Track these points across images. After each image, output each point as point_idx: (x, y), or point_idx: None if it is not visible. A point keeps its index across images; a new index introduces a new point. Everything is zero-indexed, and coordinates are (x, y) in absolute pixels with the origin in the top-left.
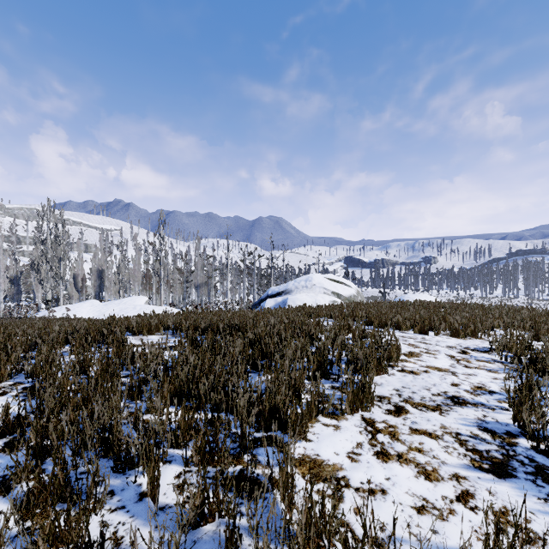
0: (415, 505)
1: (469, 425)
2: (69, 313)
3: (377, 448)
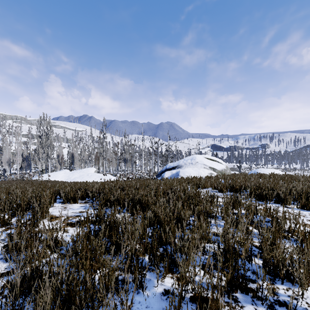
0: None
1: None
2: (51, 177)
3: None
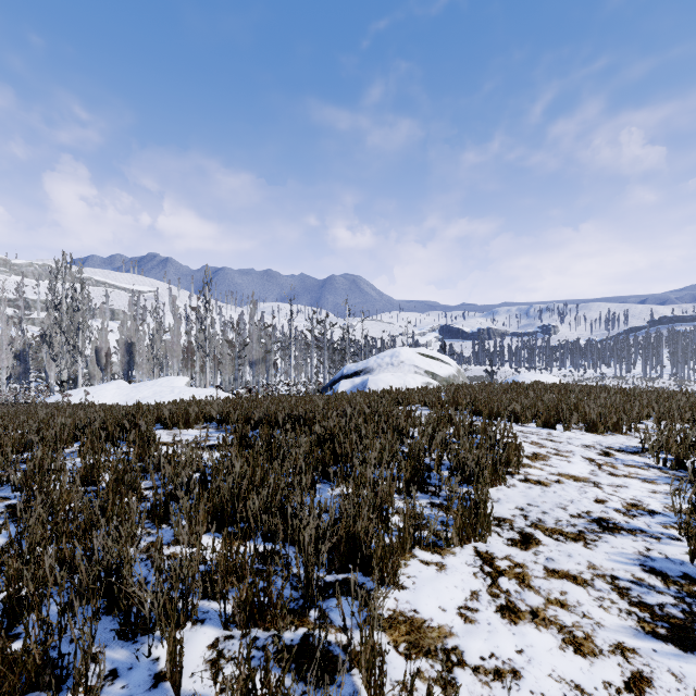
0: None
1: (628, 563)
2: (88, 397)
3: (501, 600)
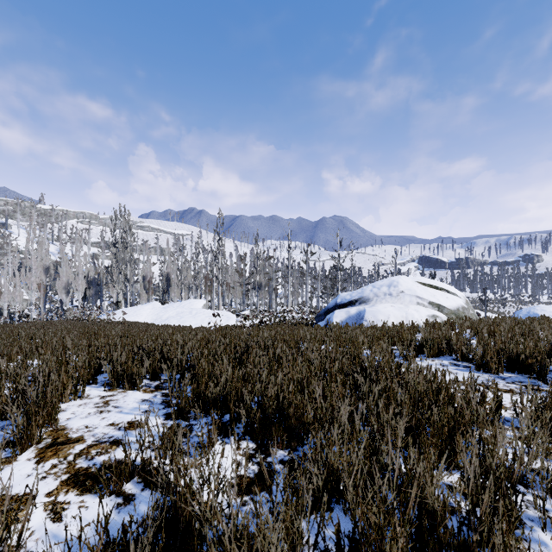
0: None
1: None
2: (130, 316)
3: None
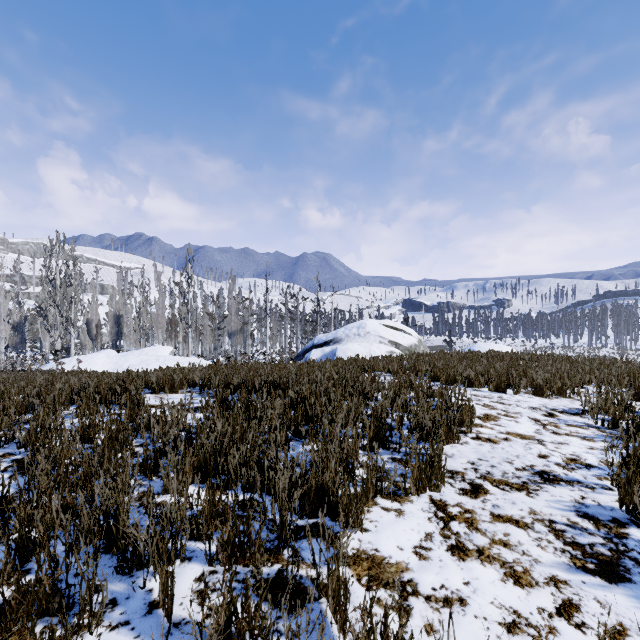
0: (504, 621)
1: (565, 509)
2: (80, 365)
3: (452, 540)
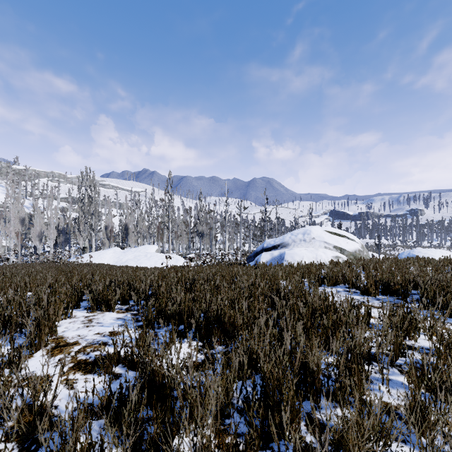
0: None
1: None
2: (95, 259)
3: None
